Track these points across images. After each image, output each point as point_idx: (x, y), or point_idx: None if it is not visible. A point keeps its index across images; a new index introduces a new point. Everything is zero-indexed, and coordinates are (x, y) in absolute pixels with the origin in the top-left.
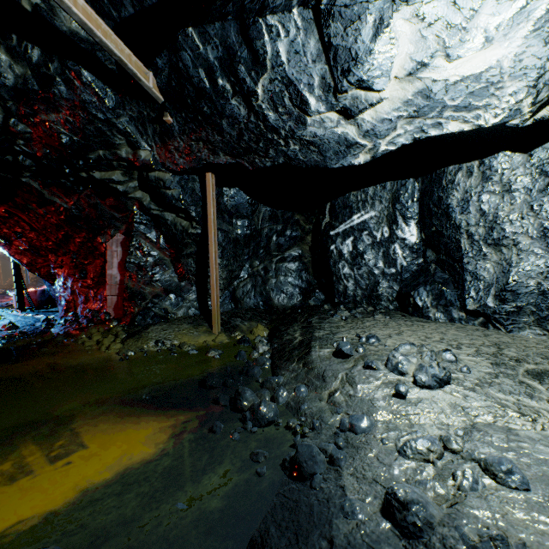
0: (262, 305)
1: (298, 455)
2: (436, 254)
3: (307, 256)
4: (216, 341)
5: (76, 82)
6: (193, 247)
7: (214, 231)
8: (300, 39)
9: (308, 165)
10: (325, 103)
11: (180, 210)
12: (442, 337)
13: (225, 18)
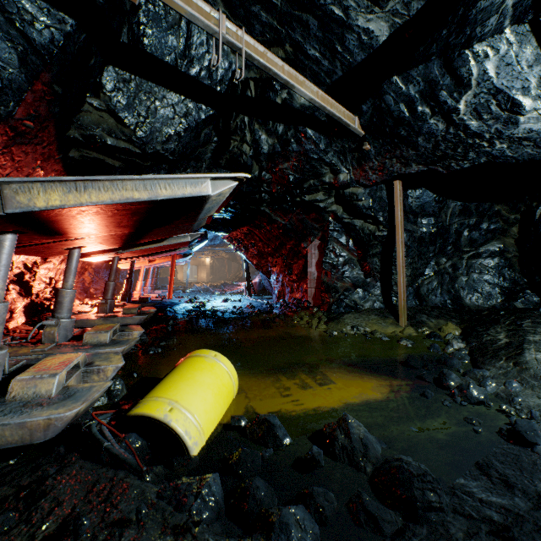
0: (450, 304)
1: (516, 426)
2: None
3: (511, 250)
4: (404, 333)
5: (302, 139)
6: (378, 248)
7: (401, 232)
8: (512, 52)
9: (518, 160)
10: None
11: (367, 216)
12: None
13: (428, 60)
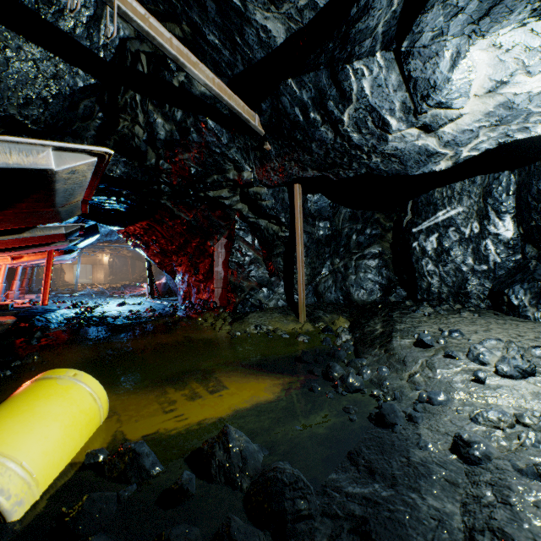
0: (342, 300)
1: (381, 410)
2: (537, 250)
3: (387, 253)
4: (303, 329)
5: (203, 129)
6: (281, 248)
7: (301, 233)
8: (382, 75)
9: (389, 174)
10: (405, 122)
11: (272, 217)
12: (537, 336)
13: (318, 68)
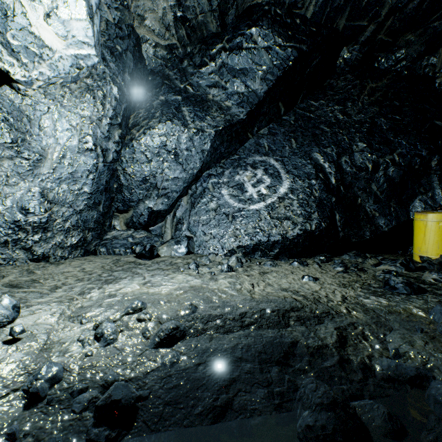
0: None
1: (127, 399)
2: None
3: None
4: None
5: None
6: None
7: None
8: None
9: None
10: None
11: None
12: None
13: None
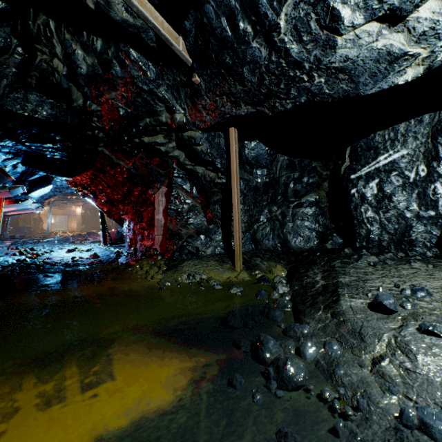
0: (280, 247)
1: None
2: None
3: (324, 201)
4: (238, 278)
5: (127, 62)
6: (219, 195)
7: (237, 179)
8: None
9: (334, 98)
10: (363, 11)
11: (208, 164)
12: None
13: None
